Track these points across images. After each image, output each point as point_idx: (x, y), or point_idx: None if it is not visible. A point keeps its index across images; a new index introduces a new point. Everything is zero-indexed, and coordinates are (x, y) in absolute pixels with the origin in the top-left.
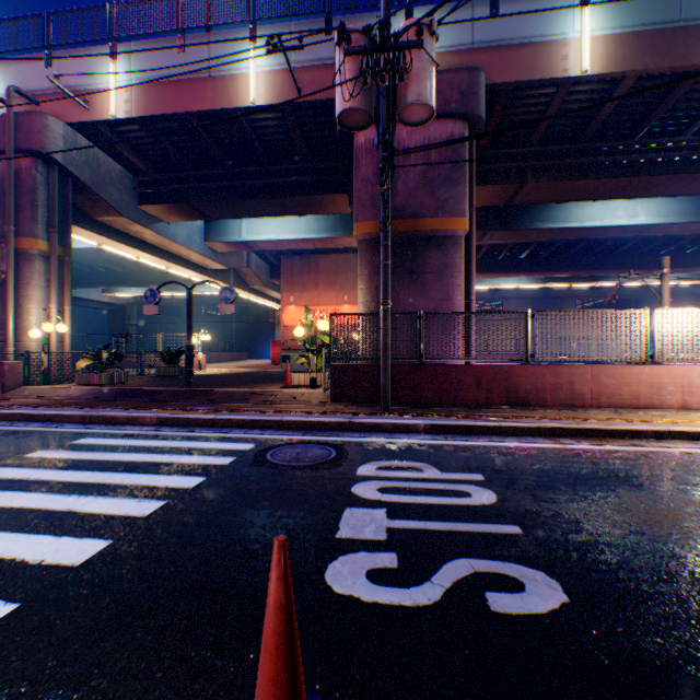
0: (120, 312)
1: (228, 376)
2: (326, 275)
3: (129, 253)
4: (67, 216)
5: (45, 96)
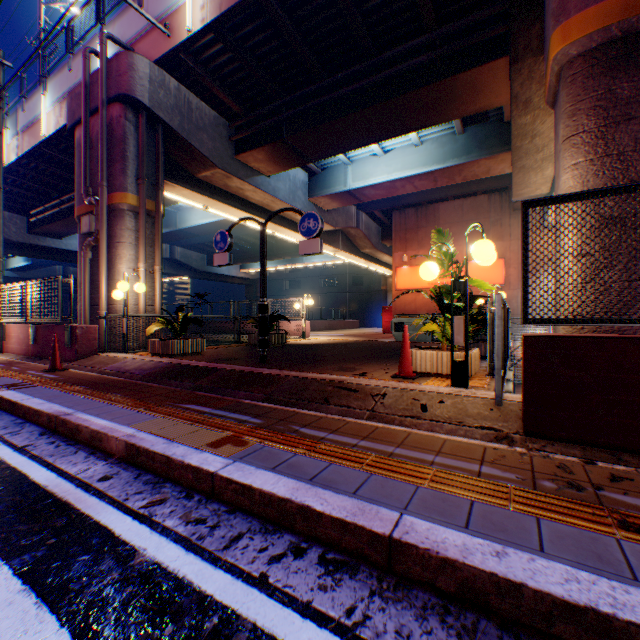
0: (253, 286)
1: (324, 347)
2: (446, 226)
3: (234, 215)
4: (156, 167)
5: (138, 42)
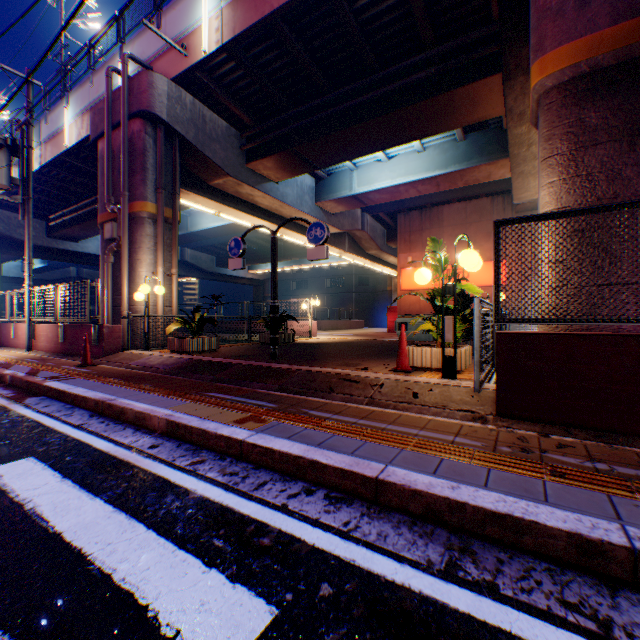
0: (261, 286)
1: (330, 346)
2: (450, 228)
3: (244, 220)
4: (173, 177)
5: (156, 61)
